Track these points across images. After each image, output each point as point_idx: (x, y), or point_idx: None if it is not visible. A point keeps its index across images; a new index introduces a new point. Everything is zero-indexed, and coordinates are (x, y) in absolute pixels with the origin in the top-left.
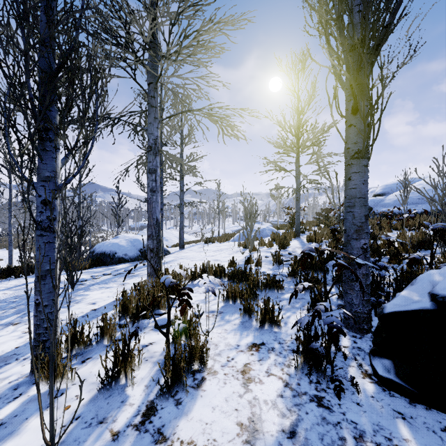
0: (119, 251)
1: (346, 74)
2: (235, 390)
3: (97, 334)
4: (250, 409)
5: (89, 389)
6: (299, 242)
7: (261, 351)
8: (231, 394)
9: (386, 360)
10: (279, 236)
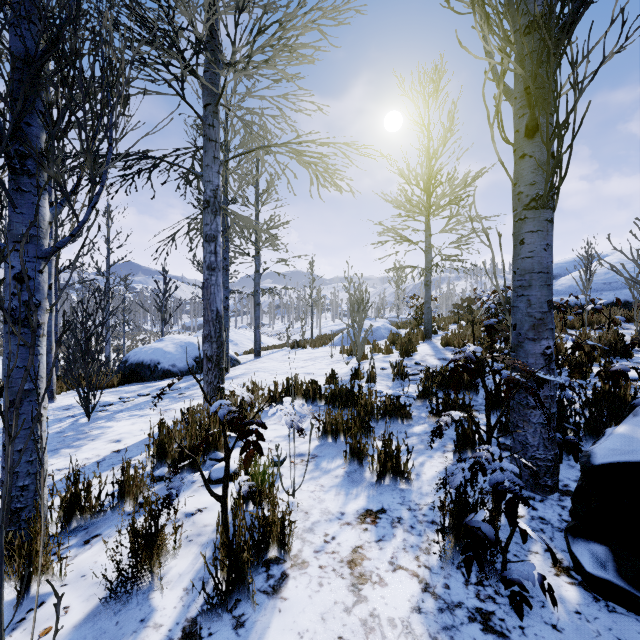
0: (164, 360)
1: (519, 70)
2: (338, 598)
3: (112, 495)
4: (365, 637)
5: (88, 596)
6: (430, 347)
7: (381, 524)
8: (330, 605)
9: (597, 546)
10: (401, 338)
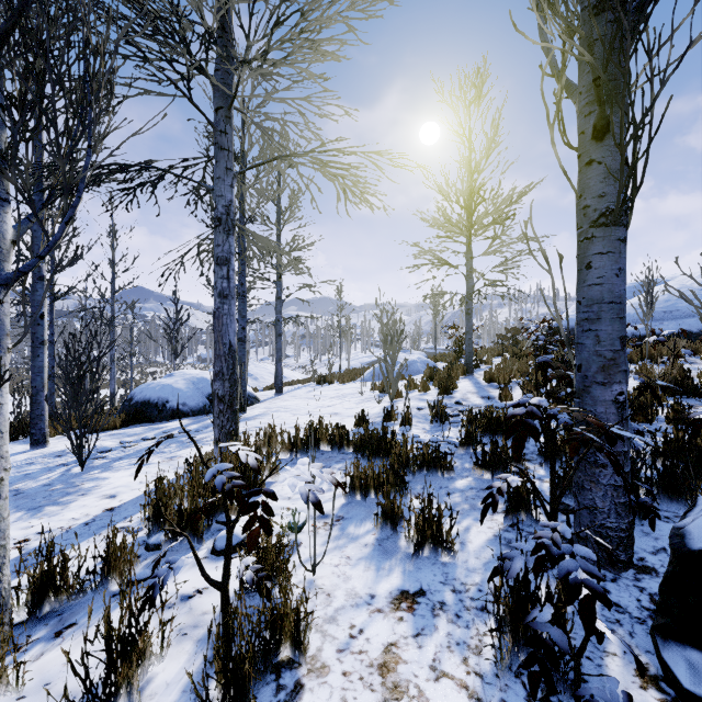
0: (173, 398)
1: (588, 56)
2: None
3: (94, 572)
4: None
5: None
6: (472, 384)
7: (419, 611)
8: None
9: (696, 653)
10: (440, 373)
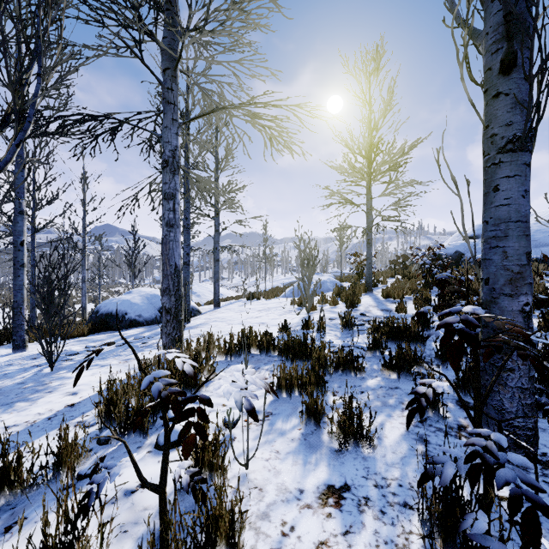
0: (131, 310)
1: None
2: None
3: (46, 467)
4: None
5: None
6: (372, 299)
7: (346, 507)
8: None
9: None
10: (346, 291)
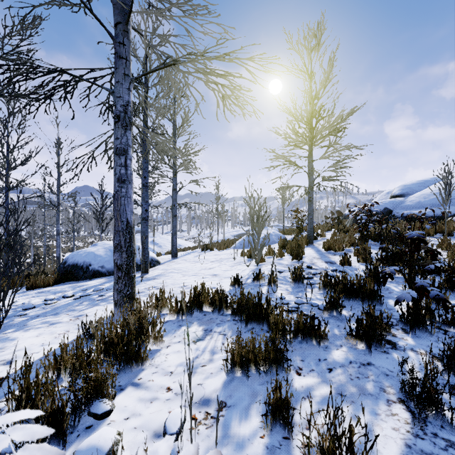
0: (94, 262)
1: None
2: None
3: None
4: None
5: None
6: (315, 251)
7: None
8: None
9: None
10: (291, 243)
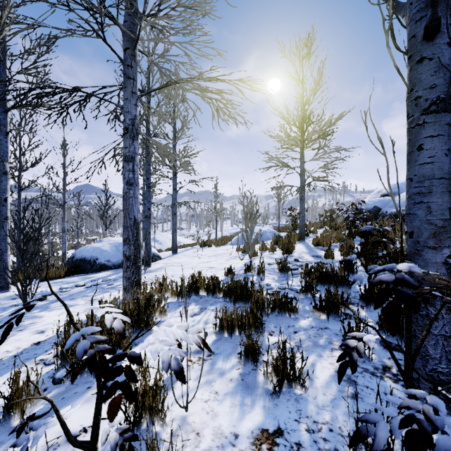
0: (101, 256)
1: None
2: None
3: None
4: None
5: None
6: (304, 246)
7: None
8: None
9: None
10: (283, 239)
